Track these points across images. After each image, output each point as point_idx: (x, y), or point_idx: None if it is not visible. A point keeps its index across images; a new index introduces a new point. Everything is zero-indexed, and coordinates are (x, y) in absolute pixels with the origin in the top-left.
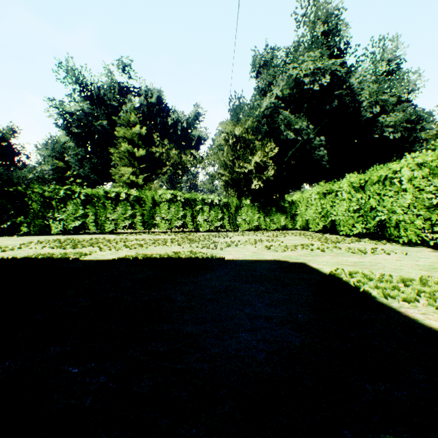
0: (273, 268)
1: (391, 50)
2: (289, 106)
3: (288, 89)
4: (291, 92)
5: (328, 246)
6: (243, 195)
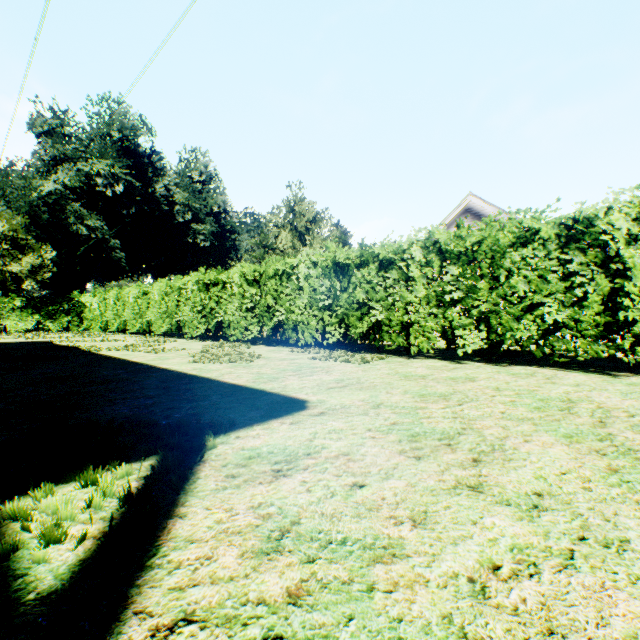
0: (22, 342)
1: (203, 165)
2: (83, 197)
3: (80, 181)
4: (83, 186)
5: (78, 336)
6: (12, 294)
